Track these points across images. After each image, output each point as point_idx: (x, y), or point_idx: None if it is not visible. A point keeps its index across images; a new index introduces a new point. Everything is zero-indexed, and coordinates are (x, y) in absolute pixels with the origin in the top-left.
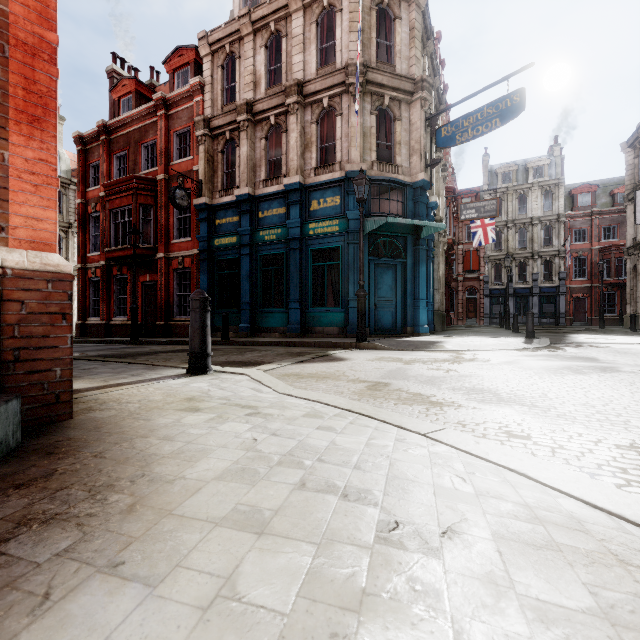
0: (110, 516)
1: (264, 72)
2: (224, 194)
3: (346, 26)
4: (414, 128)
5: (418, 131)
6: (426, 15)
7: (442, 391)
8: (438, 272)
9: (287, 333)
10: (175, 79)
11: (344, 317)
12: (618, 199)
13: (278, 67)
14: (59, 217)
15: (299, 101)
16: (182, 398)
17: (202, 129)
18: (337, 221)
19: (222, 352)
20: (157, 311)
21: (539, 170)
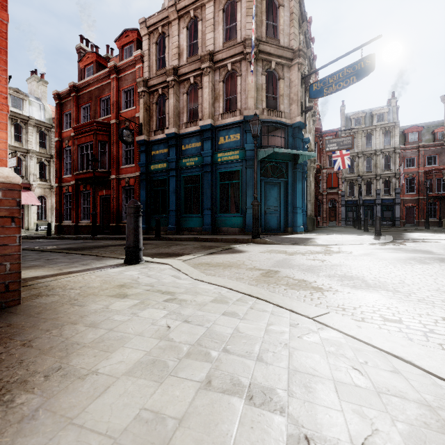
0: (7, 426)
1: (186, 46)
2: (157, 133)
3: (244, 12)
4: (293, 84)
5: (296, 87)
6: (301, 4)
7: (320, 278)
8: (310, 188)
9: (202, 232)
10: (123, 52)
11: (243, 220)
12: (438, 136)
13: (196, 43)
14: (44, 151)
15: (210, 66)
16: (115, 285)
17: (142, 87)
18: (238, 151)
19: (154, 246)
20: (111, 216)
21: (381, 116)
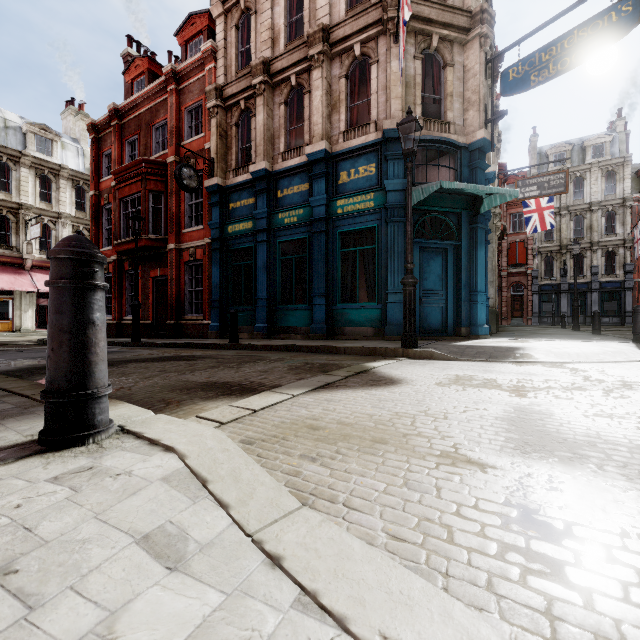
0: None
1: (283, 25)
2: (238, 173)
3: None
4: (470, 75)
5: (476, 78)
6: None
7: None
8: (492, 261)
9: (310, 334)
10: (188, 52)
11: (381, 315)
12: None
13: (301, 25)
14: (82, 215)
15: (325, 51)
16: None
17: (214, 99)
18: (372, 195)
19: (214, 362)
20: (168, 309)
21: (599, 148)
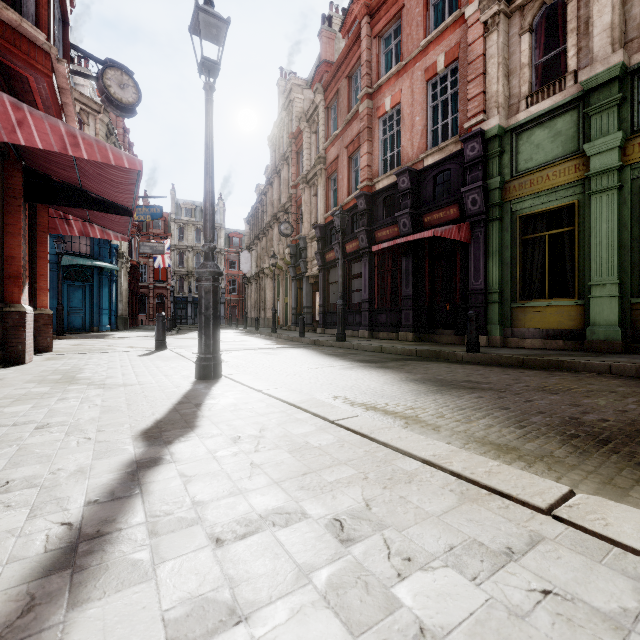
0: None
1: None
2: None
3: None
4: None
5: None
6: (109, 124)
7: (99, 344)
8: (121, 289)
9: None
10: None
11: None
12: None
13: None
14: None
15: None
16: None
17: None
18: None
19: None
20: None
21: None
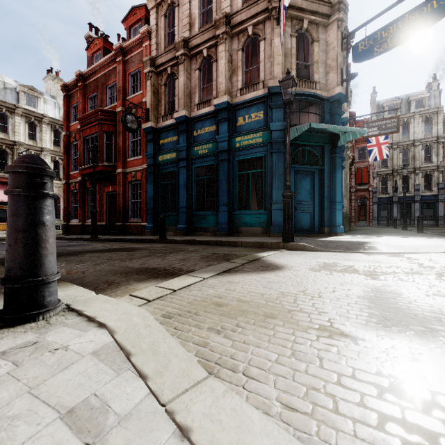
0: None
1: (198, 13)
2: (166, 119)
3: None
4: (330, 48)
5: (335, 50)
6: None
7: None
8: (346, 180)
9: (217, 232)
10: (131, 34)
11: (267, 218)
12: None
13: (210, 14)
14: (58, 149)
15: (227, 31)
16: None
17: (149, 67)
18: (260, 133)
19: (147, 253)
20: (117, 214)
21: (420, 102)
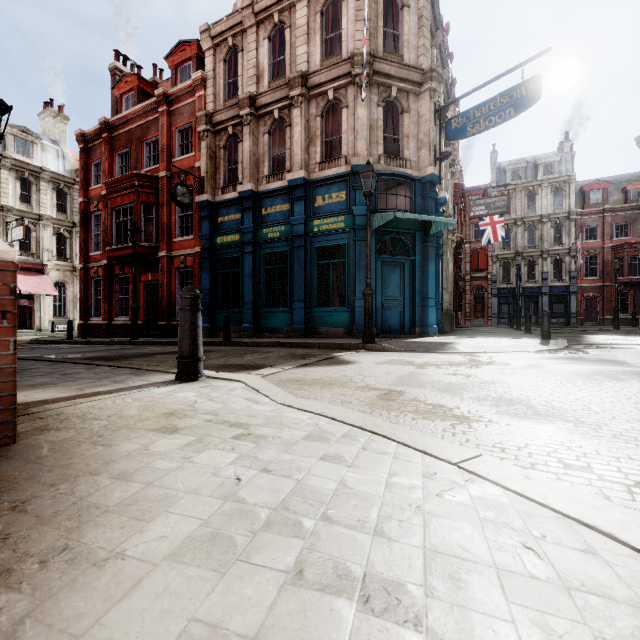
0: None
1: (267, 65)
2: (226, 191)
3: (352, 15)
4: (423, 120)
5: (427, 123)
6: (435, 3)
7: (466, 402)
8: (447, 270)
9: (291, 333)
10: (177, 75)
11: (350, 317)
12: (631, 196)
13: (282, 60)
14: (63, 217)
15: (303, 93)
16: (161, 413)
17: (204, 124)
18: (343, 217)
19: (221, 354)
20: (159, 311)
21: (549, 167)
